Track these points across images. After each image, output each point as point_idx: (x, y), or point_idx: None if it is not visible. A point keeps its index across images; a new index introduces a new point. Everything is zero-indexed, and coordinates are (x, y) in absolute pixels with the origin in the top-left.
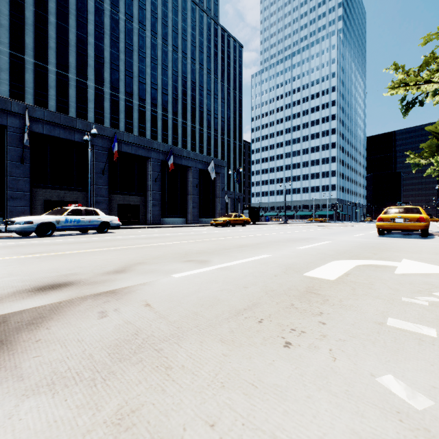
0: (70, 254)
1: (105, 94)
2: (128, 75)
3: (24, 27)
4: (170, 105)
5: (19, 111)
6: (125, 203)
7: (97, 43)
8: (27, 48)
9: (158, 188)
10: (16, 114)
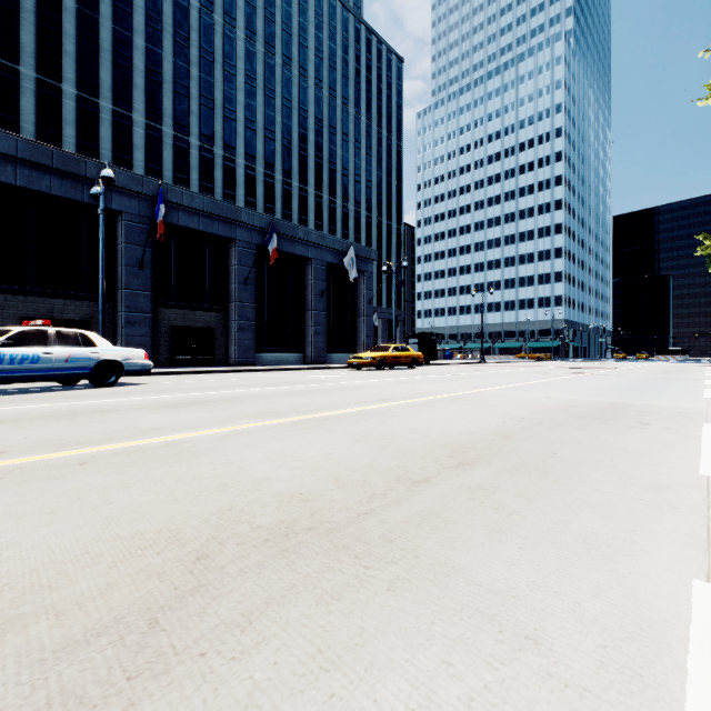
0: None
1: (165, 136)
2: (205, 104)
3: (18, 15)
4: (278, 158)
5: None
6: (187, 324)
7: (150, 47)
8: (23, 52)
9: (249, 298)
10: None
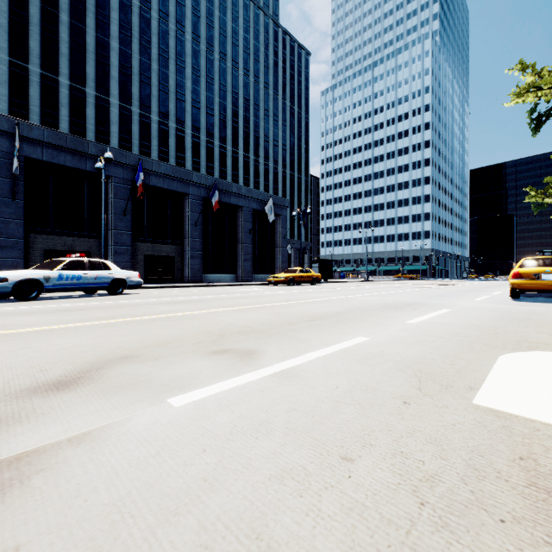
0: (21, 335)
1: (133, 114)
2: (163, 89)
3: (27, 28)
4: (217, 129)
5: (9, 129)
6: (155, 254)
7: (123, 49)
8: (31, 54)
9: (198, 235)
10: (6, 133)
